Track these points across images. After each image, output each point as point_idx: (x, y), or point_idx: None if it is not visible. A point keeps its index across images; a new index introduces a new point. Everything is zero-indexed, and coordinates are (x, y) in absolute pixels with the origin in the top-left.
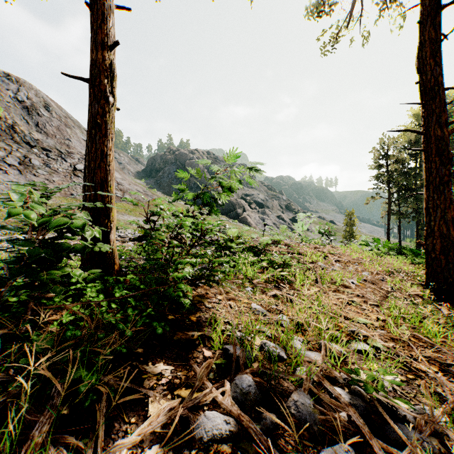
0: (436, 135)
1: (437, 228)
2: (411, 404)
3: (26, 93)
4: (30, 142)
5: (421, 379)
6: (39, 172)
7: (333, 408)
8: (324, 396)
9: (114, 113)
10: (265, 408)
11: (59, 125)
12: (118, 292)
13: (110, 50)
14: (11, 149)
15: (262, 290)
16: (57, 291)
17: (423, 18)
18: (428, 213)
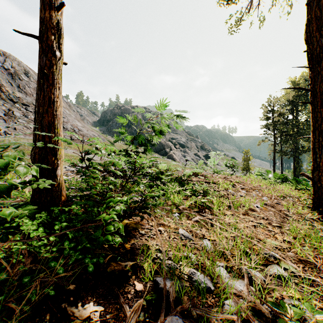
0: (321, 91)
1: (322, 163)
2: None
3: (11, 63)
4: (13, 99)
5: None
6: (19, 121)
7: None
8: None
9: (61, 66)
10: None
11: (35, 87)
12: (58, 224)
13: (57, 11)
14: None
15: (187, 215)
16: None
17: (310, 0)
18: (315, 152)
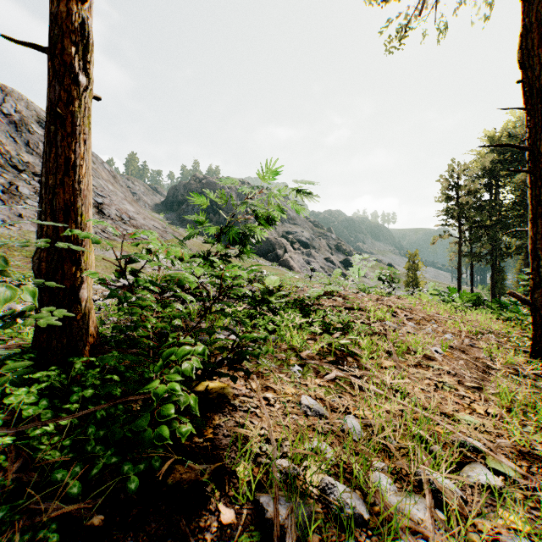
0: None
1: None
2: None
3: (14, 104)
4: (18, 166)
5: None
6: (28, 203)
7: None
8: None
9: (89, 103)
10: None
11: None
12: (77, 393)
13: (81, 2)
14: None
15: (315, 368)
16: None
17: None
18: (536, 257)
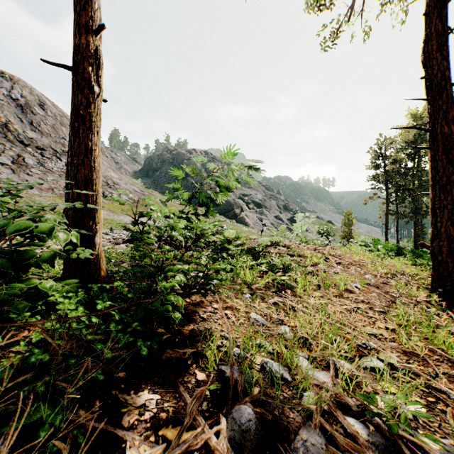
0: (443, 133)
1: (444, 229)
2: (441, 442)
3: (20, 91)
4: (24, 141)
5: (442, 402)
6: (33, 171)
7: (349, 450)
8: (339, 434)
9: (100, 105)
10: (268, 449)
11: (54, 123)
12: (101, 304)
13: (95, 34)
14: (4, 147)
15: (262, 296)
16: (20, 308)
17: (428, 10)
18: (434, 214)
